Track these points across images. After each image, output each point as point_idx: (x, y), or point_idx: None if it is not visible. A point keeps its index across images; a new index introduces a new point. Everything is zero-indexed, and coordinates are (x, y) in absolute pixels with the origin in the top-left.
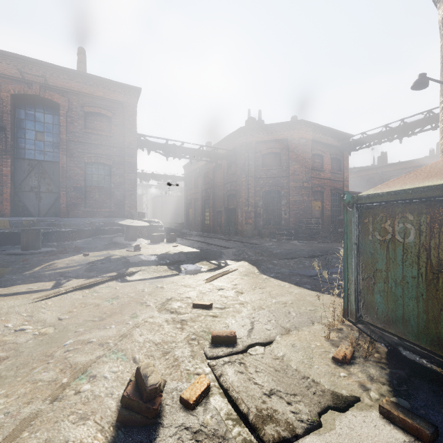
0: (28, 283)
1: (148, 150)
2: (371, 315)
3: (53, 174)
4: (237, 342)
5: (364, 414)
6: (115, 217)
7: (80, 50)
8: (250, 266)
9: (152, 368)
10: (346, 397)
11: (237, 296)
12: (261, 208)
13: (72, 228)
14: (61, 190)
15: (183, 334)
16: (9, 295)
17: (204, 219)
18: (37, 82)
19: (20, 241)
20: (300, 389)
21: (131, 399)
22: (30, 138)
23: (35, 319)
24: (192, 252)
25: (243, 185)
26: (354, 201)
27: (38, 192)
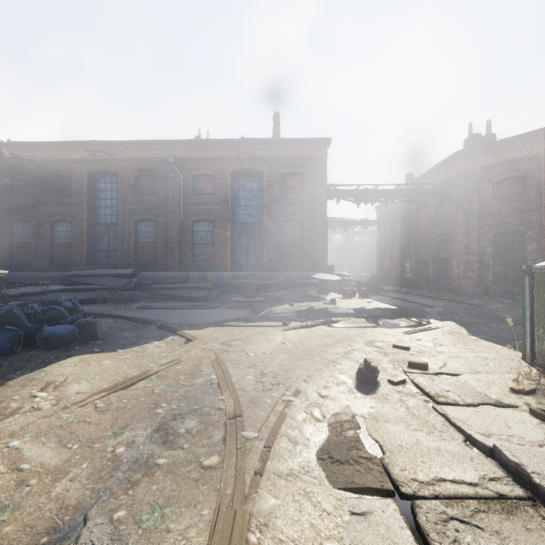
0: (266, 321)
1: (337, 199)
2: (542, 357)
3: (257, 234)
4: (428, 369)
5: (516, 412)
6: (307, 270)
7: (275, 114)
8: (457, 326)
9: (372, 360)
10: (507, 404)
11: (434, 347)
12: (489, 256)
13: (273, 281)
14: (264, 247)
15: (386, 358)
16: (261, 326)
17: (403, 271)
18: (247, 157)
19: (238, 291)
20: (471, 394)
21: (363, 370)
22: (242, 205)
23: (287, 340)
24: (389, 309)
25: (461, 227)
26: (528, 270)
27: (247, 249)
